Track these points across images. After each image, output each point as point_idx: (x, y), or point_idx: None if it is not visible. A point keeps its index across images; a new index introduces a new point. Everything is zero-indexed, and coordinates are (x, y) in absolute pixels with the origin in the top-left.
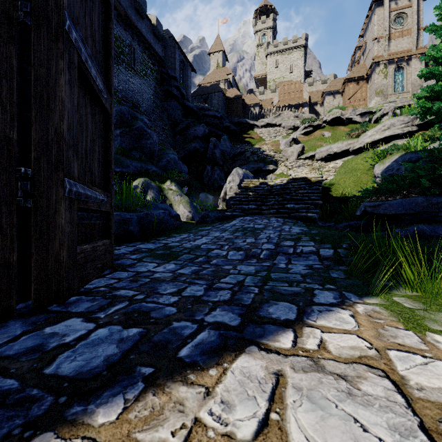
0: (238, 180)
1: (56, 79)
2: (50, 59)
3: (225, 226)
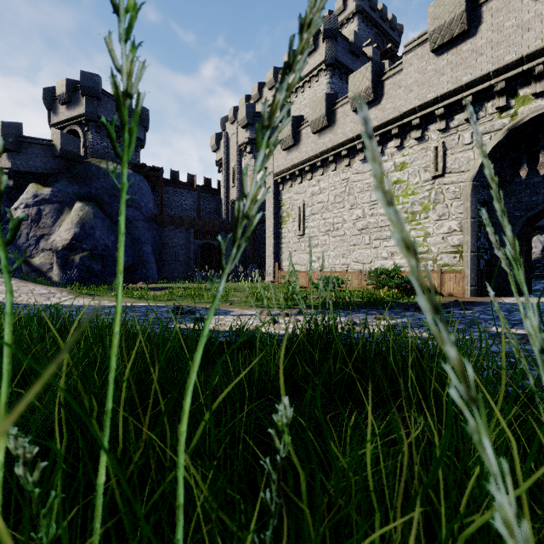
0: (540, 247)
1: (531, 258)
2: (529, 255)
3: (542, 282)
